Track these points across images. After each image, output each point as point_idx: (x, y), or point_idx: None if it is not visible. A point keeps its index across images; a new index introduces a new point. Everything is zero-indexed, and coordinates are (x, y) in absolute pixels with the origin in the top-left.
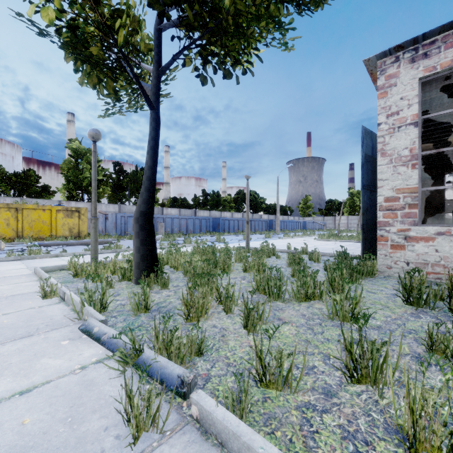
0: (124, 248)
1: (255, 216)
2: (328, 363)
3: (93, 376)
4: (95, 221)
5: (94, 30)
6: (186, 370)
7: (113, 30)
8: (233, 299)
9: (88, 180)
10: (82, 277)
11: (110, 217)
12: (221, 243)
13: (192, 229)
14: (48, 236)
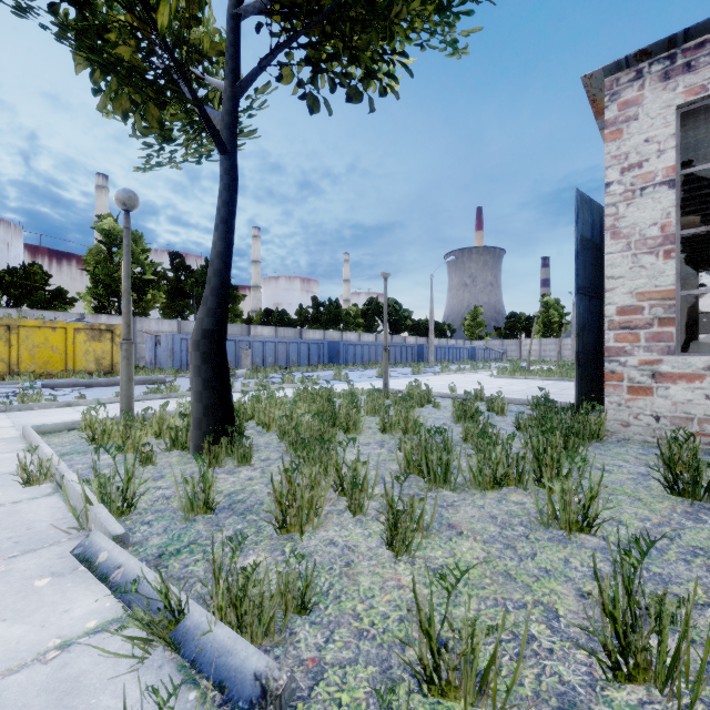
0: (183, 390)
1: (396, 338)
2: (556, 628)
3: (80, 669)
4: (129, 346)
5: (124, 17)
6: (273, 662)
7: (154, 10)
8: (365, 486)
9: None
10: (104, 442)
11: (164, 340)
12: (342, 383)
13: (295, 360)
14: (61, 370)
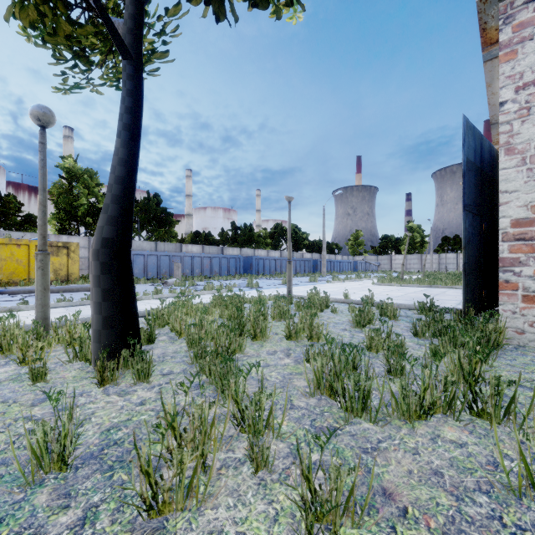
0: None
1: (296, 254)
2: None
3: None
4: (44, 257)
5: None
6: None
7: None
8: (270, 422)
9: (84, 209)
10: (12, 352)
11: None
12: (253, 289)
13: (217, 271)
14: (23, 279)
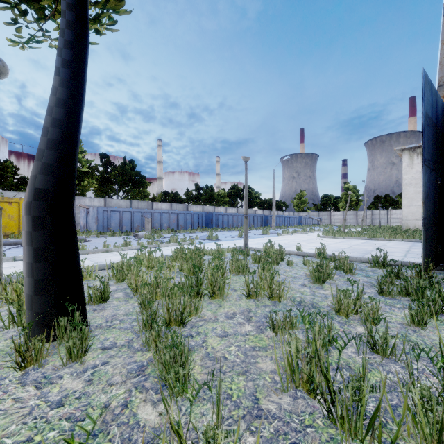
0: (89, 249)
1: (250, 211)
2: None
3: None
4: None
5: None
6: None
7: None
8: None
9: None
10: None
11: (92, 212)
12: (213, 241)
13: (183, 225)
14: (13, 232)
